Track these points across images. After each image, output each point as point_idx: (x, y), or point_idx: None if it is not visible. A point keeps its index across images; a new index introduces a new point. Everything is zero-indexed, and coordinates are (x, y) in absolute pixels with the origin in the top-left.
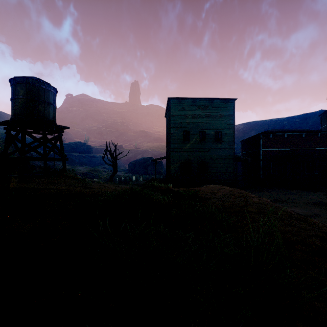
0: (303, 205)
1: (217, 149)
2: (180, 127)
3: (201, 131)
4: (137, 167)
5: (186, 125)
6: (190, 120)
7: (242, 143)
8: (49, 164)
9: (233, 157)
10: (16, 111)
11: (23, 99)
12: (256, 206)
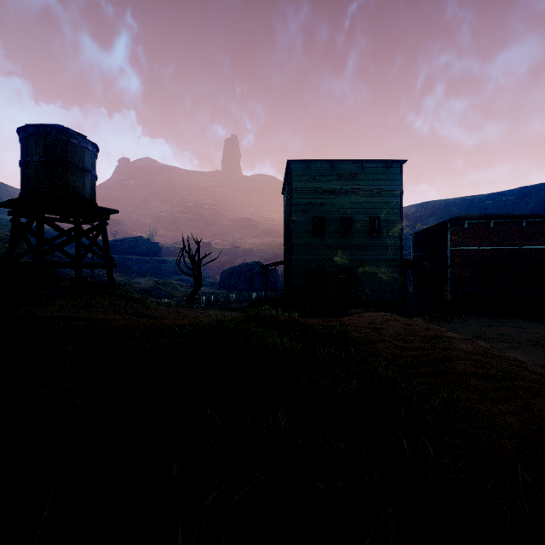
0: (528, 346)
1: (373, 248)
2: (308, 211)
3: (344, 216)
4: (235, 279)
5: (318, 208)
6: (326, 198)
7: (415, 238)
8: (89, 273)
9: (399, 261)
10: (28, 183)
11: (40, 163)
12: (473, 361)
